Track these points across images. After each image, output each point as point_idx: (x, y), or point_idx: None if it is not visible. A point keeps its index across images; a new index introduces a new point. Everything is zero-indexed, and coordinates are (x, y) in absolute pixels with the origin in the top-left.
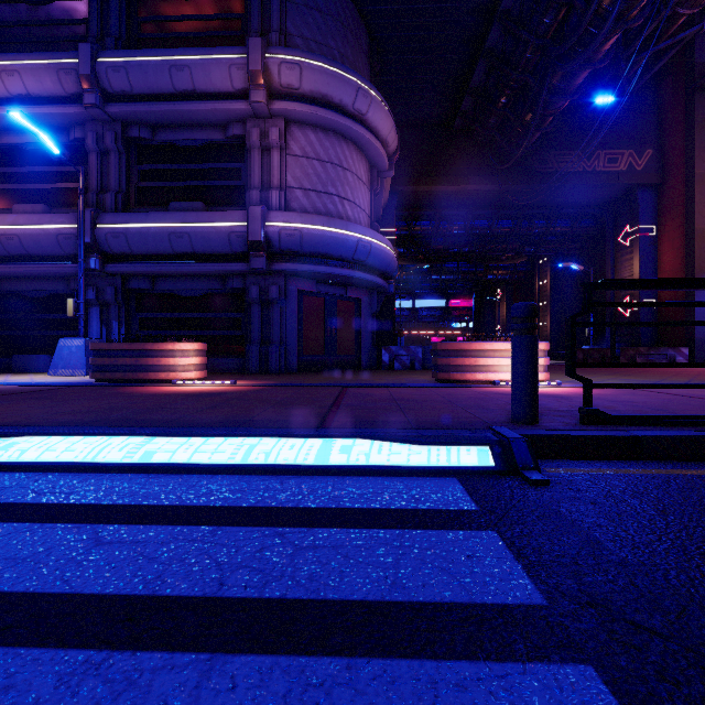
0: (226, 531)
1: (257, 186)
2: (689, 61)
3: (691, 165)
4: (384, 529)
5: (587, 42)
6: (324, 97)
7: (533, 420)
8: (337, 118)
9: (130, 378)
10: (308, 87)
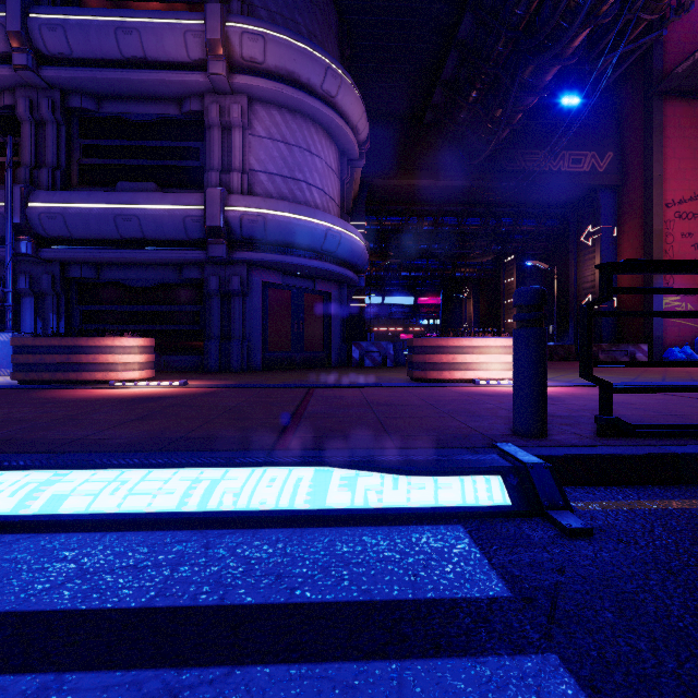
0: (67, 689)
1: (216, 168)
2: (647, 67)
3: (649, 168)
4: (367, 661)
5: (558, 36)
6: (290, 74)
7: (542, 432)
8: (305, 98)
9: (60, 379)
10: (273, 62)
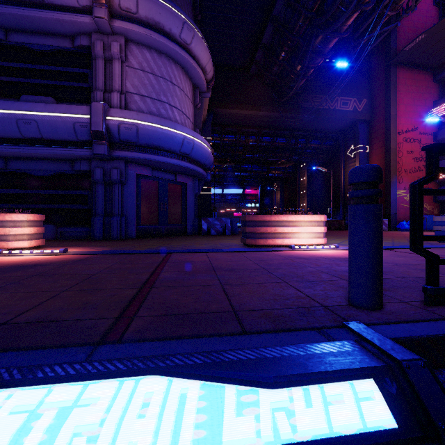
0: None
1: (101, 88)
2: (387, 46)
3: (388, 110)
4: None
5: (338, 17)
6: (157, 24)
7: (380, 304)
8: (167, 42)
9: None
10: (144, 13)
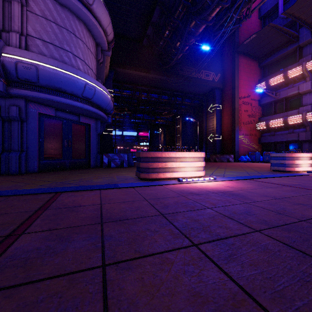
0: None
1: None
2: (233, 40)
3: (234, 82)
4: None
5: (206, 9)
6: None
7: None
8: None
9: None
10: None
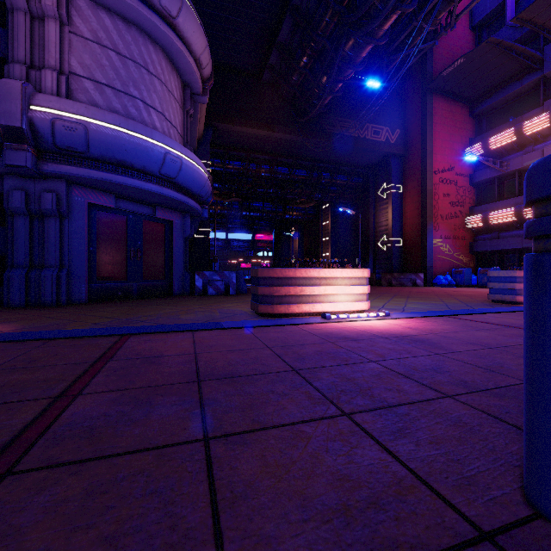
0: None
1: (22, 61)
2: (423, 69)
3: (424, 144)
4: None
5: (374, 16)
6: None
7: None
8: (140, 7)
9: None
10: None
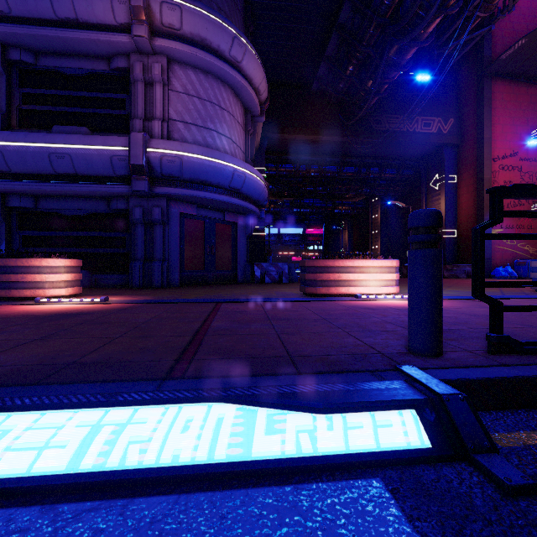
0: None
1: (140, 116)
2: (479, 54)
3: (481, 131)
4: None
5: (417, 23)
6: (203, 40)
7: (439, 351)
8: (215, 61)
9: None
10: (189, 29)
